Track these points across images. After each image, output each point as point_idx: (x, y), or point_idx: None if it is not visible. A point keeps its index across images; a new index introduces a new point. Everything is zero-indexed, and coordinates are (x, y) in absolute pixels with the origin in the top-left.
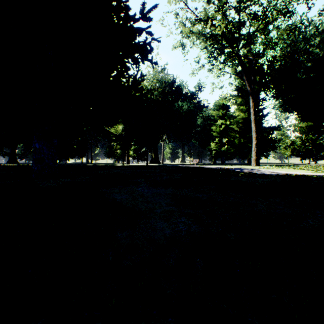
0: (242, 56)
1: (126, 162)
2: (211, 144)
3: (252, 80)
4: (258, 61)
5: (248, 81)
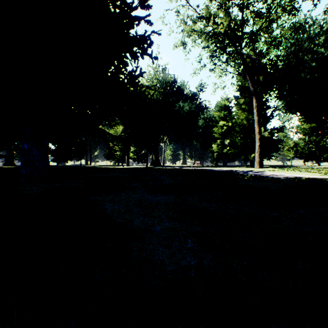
0: (245, 55)
1: (126, 164)
2: (213, 145)
3: (255, 80)
4: (261, 60)
5: (251, 81)
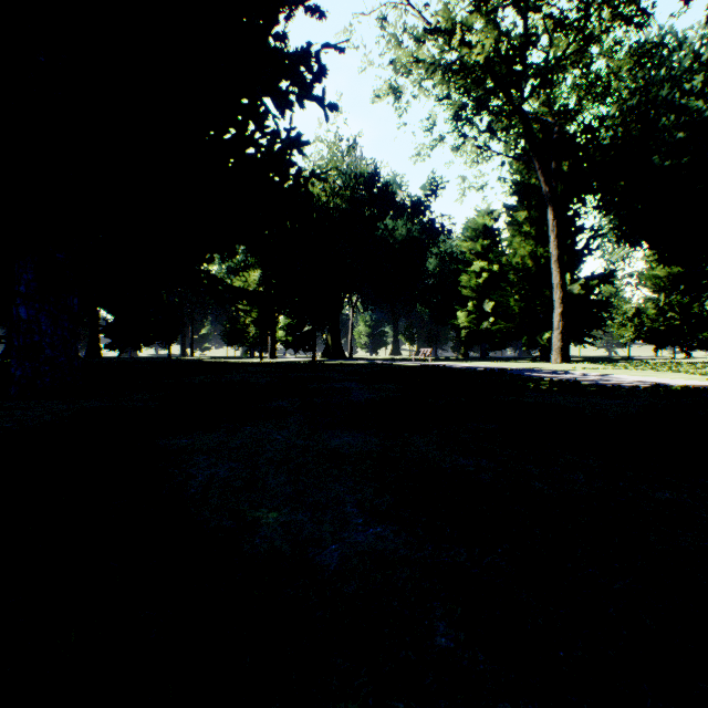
0: (530, 117)
1: (270, 355)
2: (459, 314)
3: (552, 170)
4: (565, 127)
5: (545, 172)
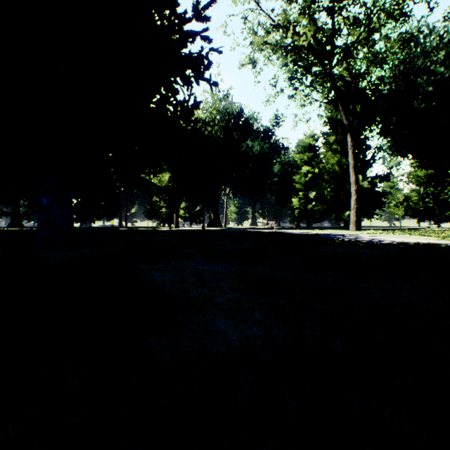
0: (337, 77)
1: (175, 226)
2: (293, 199)
3: (350, 111)
4: (359, 83)
5: (345, 112)
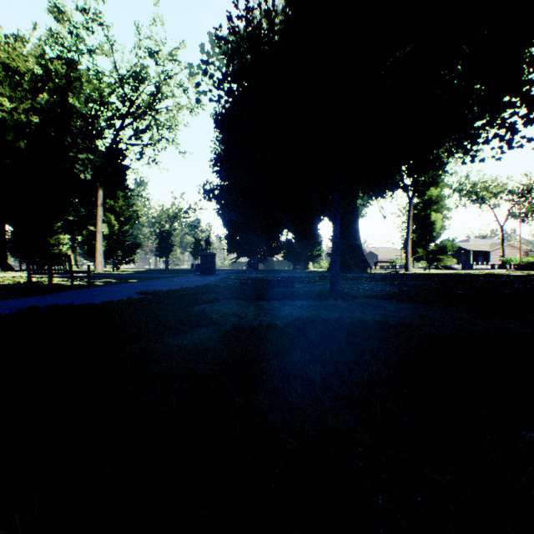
0: None
1: None
2: None
3: None
4: None
5: None
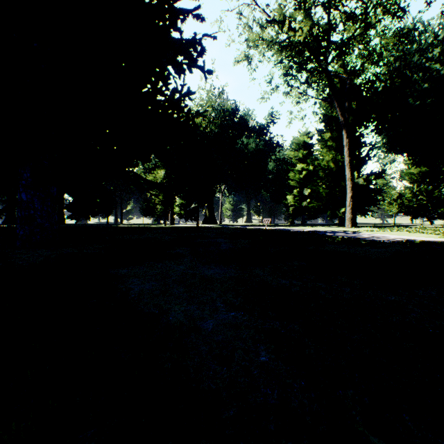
0: (332, 74)
1: (170, 223)
2: (288, 197)
3: (346, 107)
4: (354, 80)
5: (341, 109)
